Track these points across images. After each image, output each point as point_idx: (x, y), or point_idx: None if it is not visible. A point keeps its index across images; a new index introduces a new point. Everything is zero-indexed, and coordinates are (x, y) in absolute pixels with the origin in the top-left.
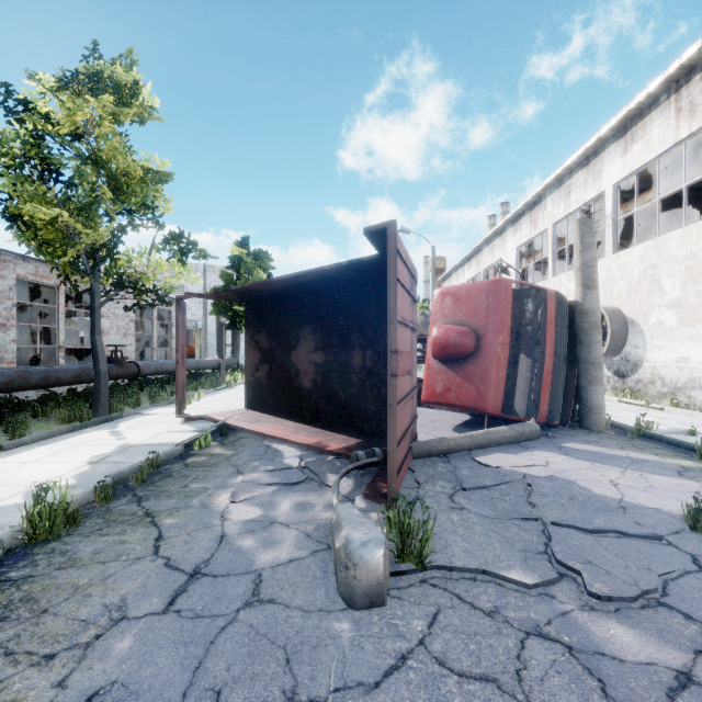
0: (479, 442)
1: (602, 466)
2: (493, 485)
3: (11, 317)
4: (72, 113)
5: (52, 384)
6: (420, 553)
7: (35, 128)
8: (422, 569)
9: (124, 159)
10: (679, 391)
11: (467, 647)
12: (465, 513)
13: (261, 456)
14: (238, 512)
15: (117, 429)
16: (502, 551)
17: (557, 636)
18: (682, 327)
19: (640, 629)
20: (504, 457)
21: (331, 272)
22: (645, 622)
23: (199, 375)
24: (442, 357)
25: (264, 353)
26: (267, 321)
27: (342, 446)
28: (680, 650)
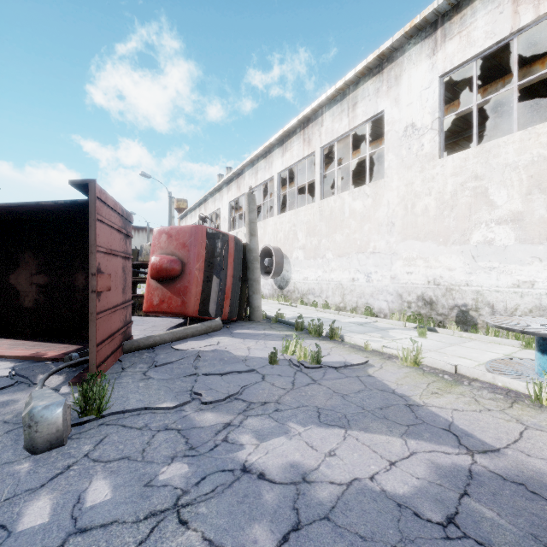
0: (179, 336)
1: (248, 340)
2: (176, 360)
3: None
4: None
5: None
6: (99, 406)
7: None
8: (101, 417)
9: None
10: (304, 295)
11: (118, 448)
12: (150, 380)
13: None
14: None
15: None
16: (164, 395)
17: (175, 427)
18: (306, 260)
19: (220, 412)
20: (193, 343)
21: (50, 207)
22: (224, 408)
23: None
24: (158, 278)
25: None
26: None
27: (61, 353)
28: (232, 415)
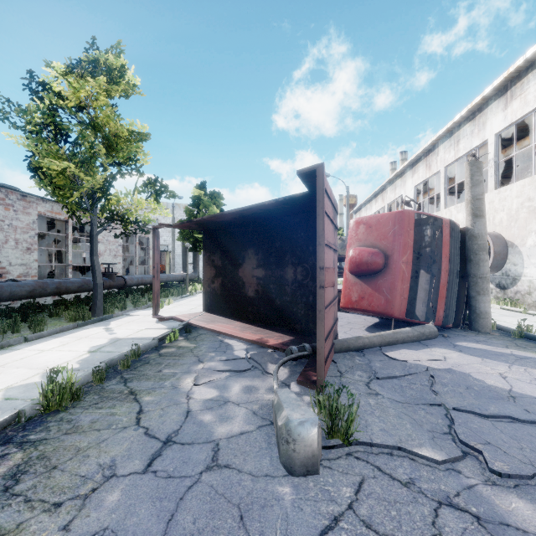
0: (388, 340)
1: (491, 362)
2: (401, 375)
3: (34, 243)
4: (77, 91)
5: (62, 292)
6: (346, 431)
7: (51, 103)
8: (348, 444)
9: (114, 124)
10: None
11: (389, 513)
12: (380, 398)
13: (216, 349)
14: (200, 393)
15: (109, 326)
16: (413, 431)
17: (466, 507)
18: None
19: None
20: (408, 353)
21: (270, 206)
22: None
23: (169, 286)
24: (357, 272)
25: (218, 269)
26: (220, 245)
27: (279, 342)
28: None
